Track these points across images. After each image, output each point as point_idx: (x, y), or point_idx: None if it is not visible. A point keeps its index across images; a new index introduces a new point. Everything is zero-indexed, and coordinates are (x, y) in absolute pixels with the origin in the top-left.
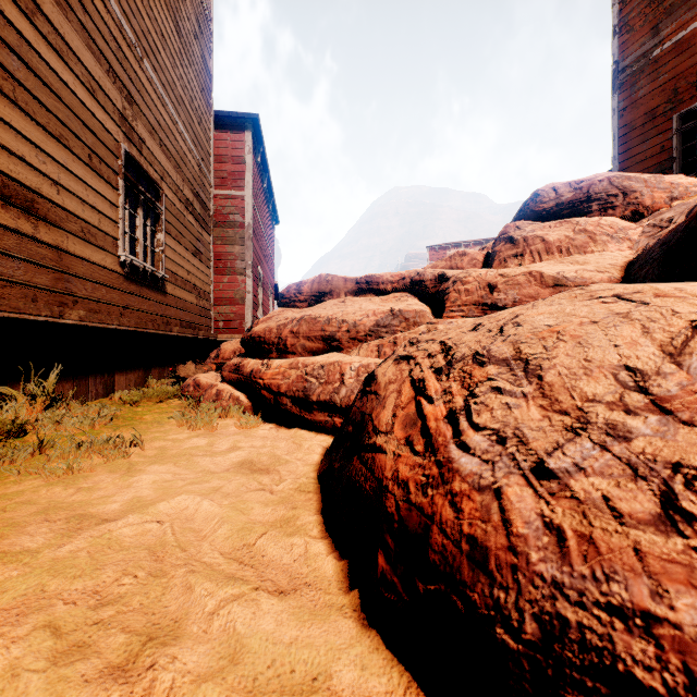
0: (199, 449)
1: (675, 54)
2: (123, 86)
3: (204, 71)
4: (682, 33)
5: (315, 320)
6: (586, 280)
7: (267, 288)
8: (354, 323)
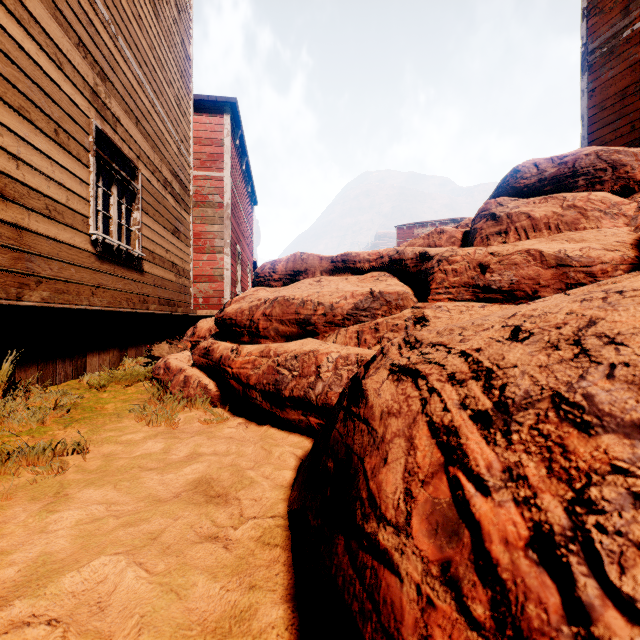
0: (152, 457)
1: None
2: (95, 62)
3: (183, 55)
4: None
5: (289, 302)
6: (594, 259)
7: (246, 265)
8: (331, 306)
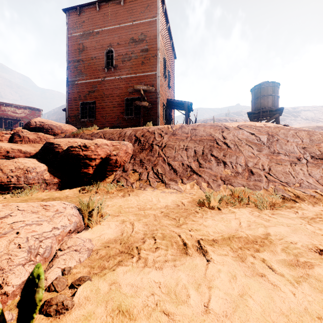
0: None
1: (80, 86)
2: None
3: None
4: (81, 81)
5: None
6: (31, 152)
7: None
8: None
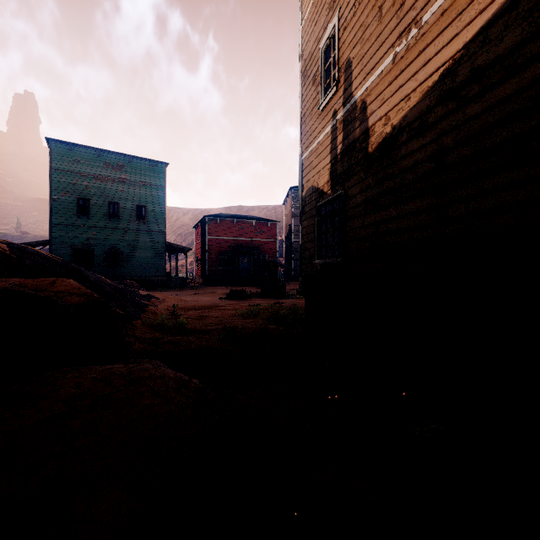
0: None
1: None
2: None
3: None
4: None
5: None
6: None
7: None
8: None
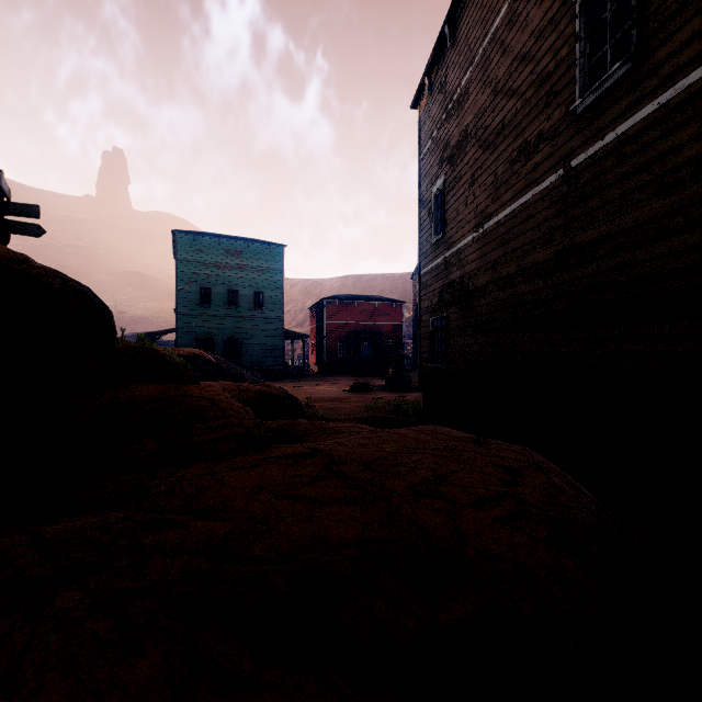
0: None
1: None
2: None
3: None
4: None
5: None
6: None
7: None
8: None
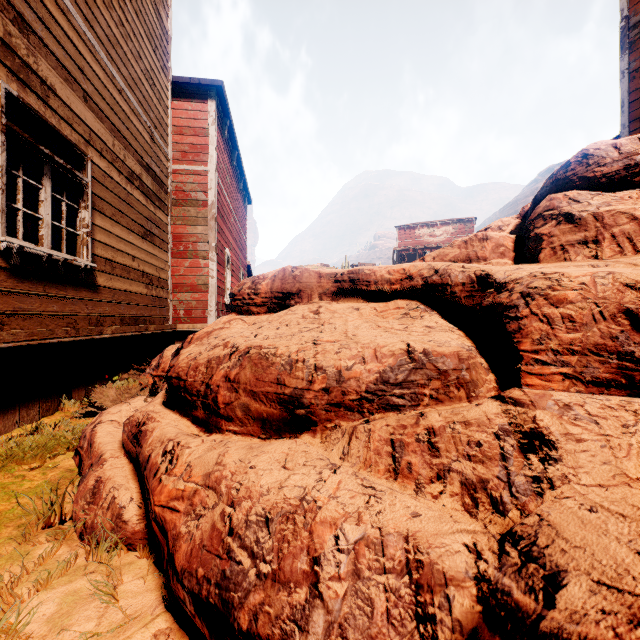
0: None
1: None
2: (8, 3)
3: (158, 27)
4: None
5: (266, 361)
6: None
7: (237, 269)
8: (337, 375)
